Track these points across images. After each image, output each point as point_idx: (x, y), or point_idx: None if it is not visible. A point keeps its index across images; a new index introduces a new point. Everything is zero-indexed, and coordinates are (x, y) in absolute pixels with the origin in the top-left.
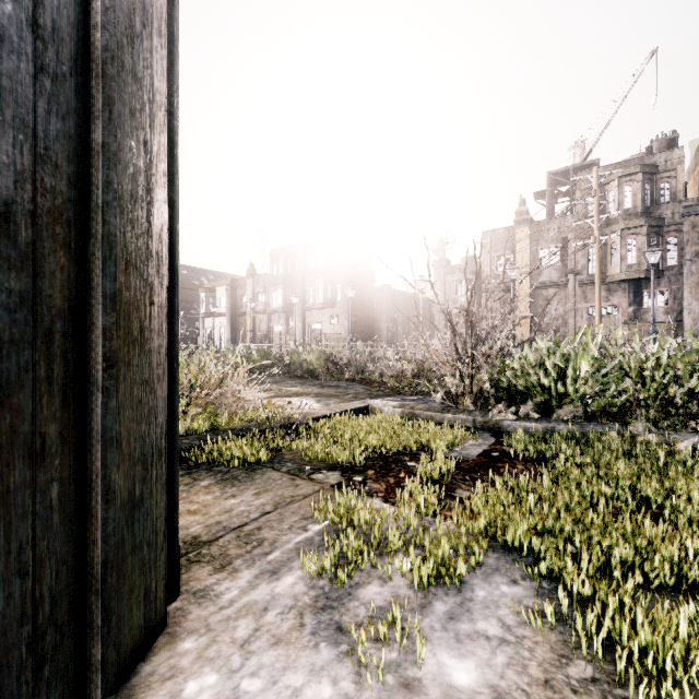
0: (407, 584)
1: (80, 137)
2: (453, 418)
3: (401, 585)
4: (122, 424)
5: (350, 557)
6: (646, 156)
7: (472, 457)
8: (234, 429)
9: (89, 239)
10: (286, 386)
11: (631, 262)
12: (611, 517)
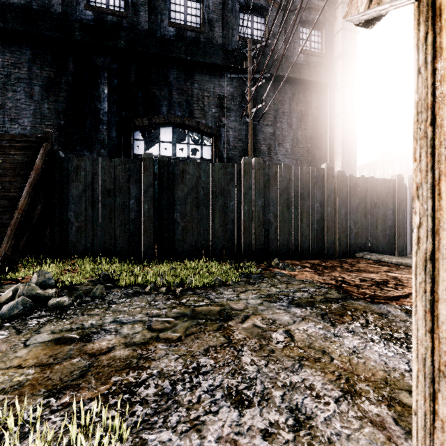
0: None
1: None
2: None
3: None
4: None
5: None
6: None
7: None
8: None
9: None
10: None
11: None
12: None
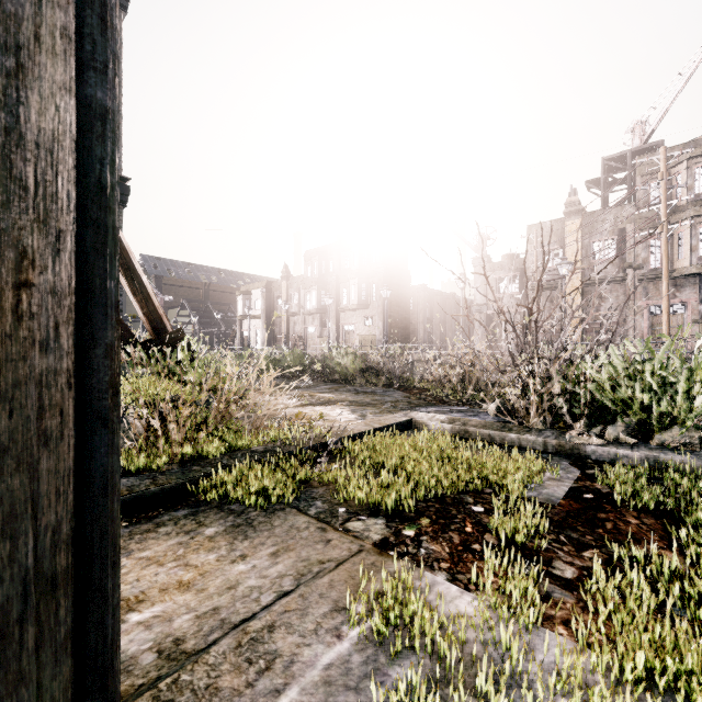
0: None
1: None
2: (518, 439)
3: None
4: None
5: None
6: None
7: (557, 499)
8: (254, 451)
9: None
10: (319, 391)
11: None
12: None
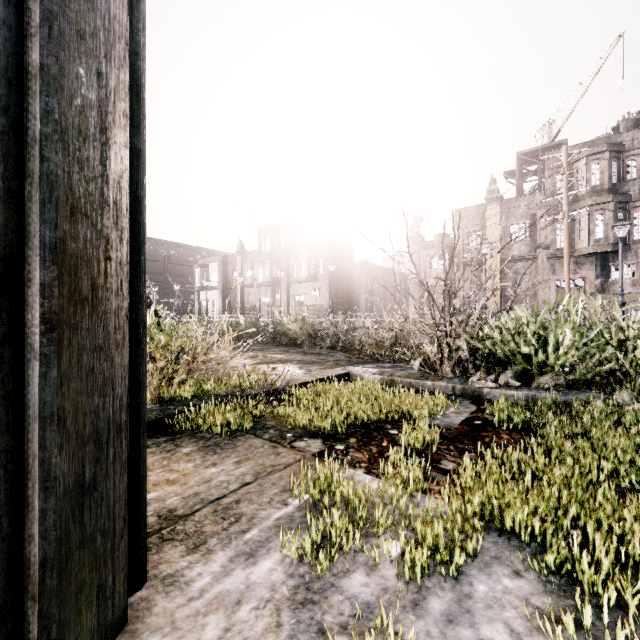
0: (397, 574)
1: (11, 55)
2: (432, 385)
3: (389, 575)
4: (67, 397)
5: (332, 540)
6: (612, 136)
7: (454, 425)
8: (218, 395)
9: (25, 179)
10: (271, 353)
11: (599, 237)
12: (617, 497)
